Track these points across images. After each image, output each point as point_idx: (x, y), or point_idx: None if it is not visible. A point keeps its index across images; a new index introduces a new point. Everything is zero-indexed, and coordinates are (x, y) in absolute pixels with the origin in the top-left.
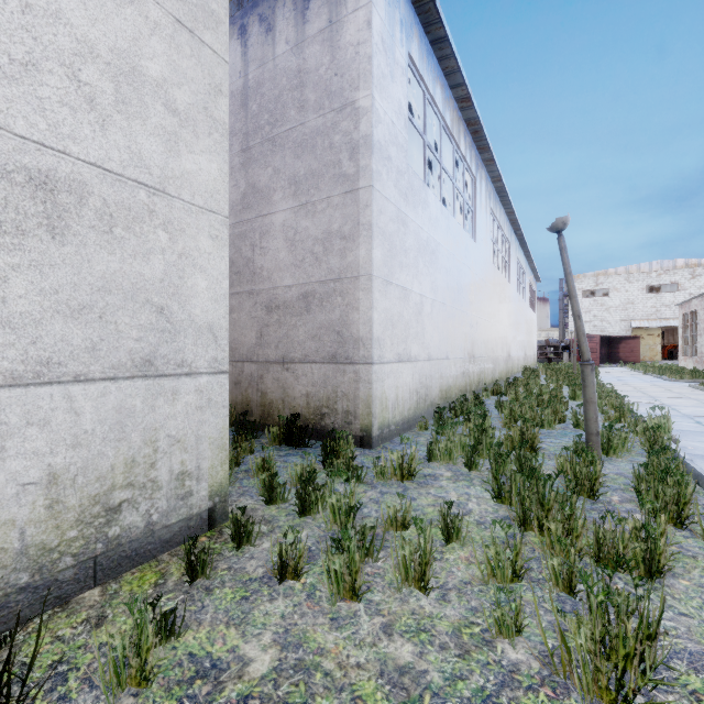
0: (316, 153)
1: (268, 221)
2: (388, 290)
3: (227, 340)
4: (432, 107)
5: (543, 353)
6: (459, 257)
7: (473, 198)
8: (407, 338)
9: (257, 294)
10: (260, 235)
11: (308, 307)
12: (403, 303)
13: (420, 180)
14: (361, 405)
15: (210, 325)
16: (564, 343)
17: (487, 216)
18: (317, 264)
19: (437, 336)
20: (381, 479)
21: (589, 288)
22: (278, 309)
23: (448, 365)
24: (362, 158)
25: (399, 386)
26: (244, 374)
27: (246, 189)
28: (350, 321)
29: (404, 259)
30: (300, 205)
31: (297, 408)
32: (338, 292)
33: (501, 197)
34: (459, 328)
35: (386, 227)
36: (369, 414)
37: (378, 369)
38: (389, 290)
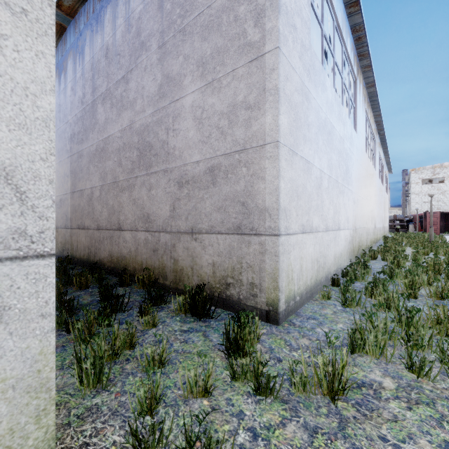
0: (221, 30)
1: (180, 105)
2: (294, 161)
3: (51, 199)
4: (328, 3)
5: (392, 225)
6: (346, 143)
7: (354, 97)
8: (309, 209)
9: (171, 171)
10: (172, 119)
11: (214, 180)
12: (306, 175)
13: (320, 63)
14: (267, 278)
15: (6, 168)
16: (408, 218)
17: (363, 114)
18: (222, 138)
19: (332, 209)
20: (300, 390)
21: (427, 177)
22: (188, 184)
23: (339, 235)
24: (268, 21)
25: (303, 257)
26: (160, 243)
27: (162, 80)
28: (255, 191)
29: (307, 132)
30: (207, 83)
31: (204, 276)
32: (242, 162)
33: (371, 101)
34: (346, 203)
35: (292, 96)
36: (275, 288)
37: (285, 240)
38: (295, 161)
